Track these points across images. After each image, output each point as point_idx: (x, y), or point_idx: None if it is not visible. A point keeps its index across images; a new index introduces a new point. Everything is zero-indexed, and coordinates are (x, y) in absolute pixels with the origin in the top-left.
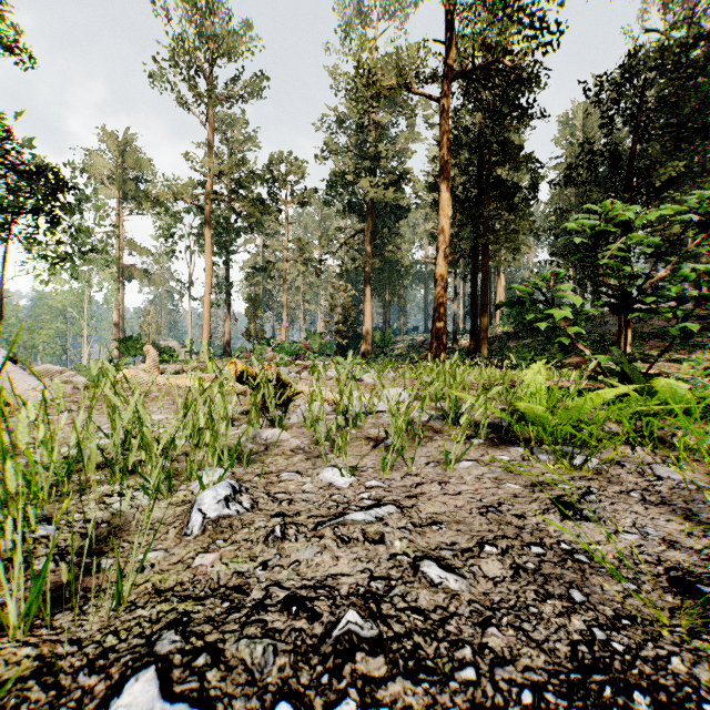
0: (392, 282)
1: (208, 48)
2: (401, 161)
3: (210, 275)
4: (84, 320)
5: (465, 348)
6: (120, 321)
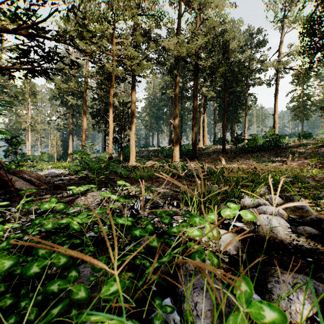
0: None
1: None
2: None
3: None
4: None
5: None
6: None
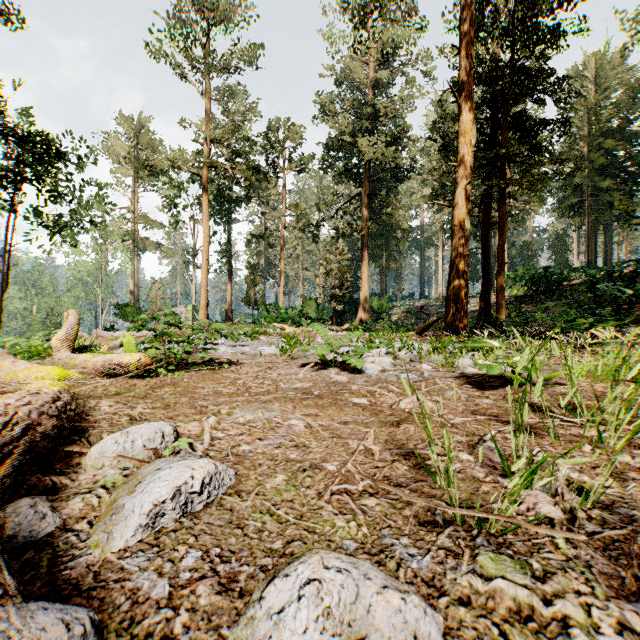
0: (388, 248)
1: (203, 12)
2: (398, 124)
3: (207, 242)
4: (100, 288)
5: (469, 314)
6: (135, 289)
